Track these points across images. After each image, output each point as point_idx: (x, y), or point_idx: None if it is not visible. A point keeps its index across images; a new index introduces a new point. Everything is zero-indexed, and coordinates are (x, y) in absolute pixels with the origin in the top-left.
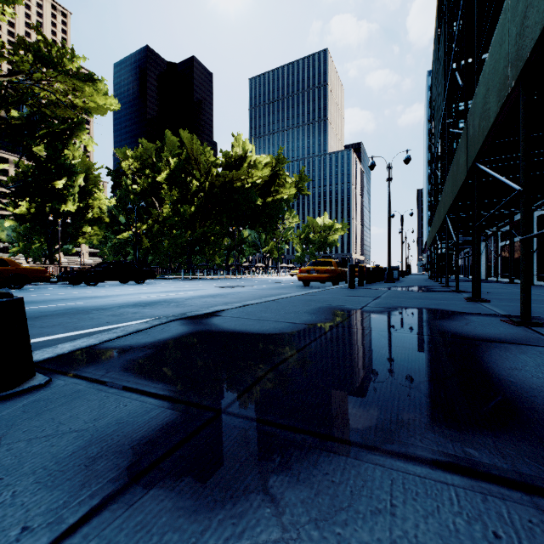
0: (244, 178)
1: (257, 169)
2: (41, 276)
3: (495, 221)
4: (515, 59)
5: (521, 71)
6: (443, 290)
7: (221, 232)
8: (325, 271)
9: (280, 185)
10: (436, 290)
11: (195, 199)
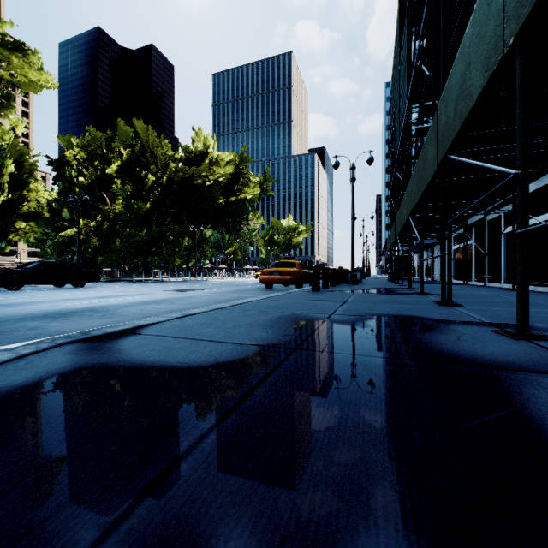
0: (205, 175)
1: (219, 166)
2: None
3: None
4: (515, 9)
5: (526, 20)
6: (408, 292)
7: (181, 231)
8: (288, 273)
9: (243, 184)
10: (401, 292)
11: (151, 195)
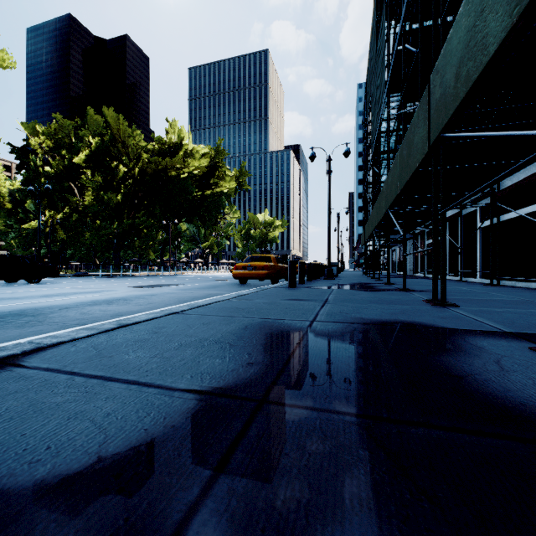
0: (180, 167)
1: (194, 158)
2: None
3: (424, 220)
4: None
5: None
6: (389, 288)
7: (154, 225)
8: (263, 267)
9: (219, 178)
10: (382, 288)
11: (122, 186)
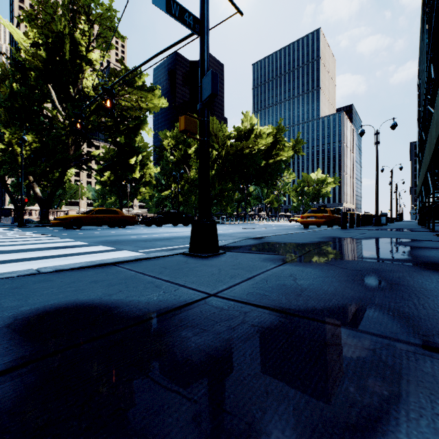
0: (251, 146)
1: (261, 138)
2: (133, 220)
3: None
4: None
5: None
6: (422, 230)
7: (233, 188)
8: (321, 217)
9: (279, 149)
10: (415, 230)
11: (215, 164)
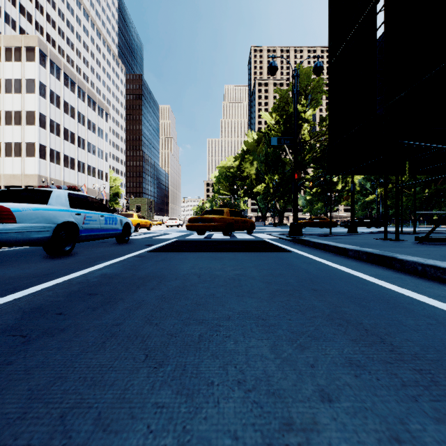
0: None
1: None
2: (335, 224)
3: None
4: None
5: None
6: None
7: None
8: None
9: None
10: None
11: None
